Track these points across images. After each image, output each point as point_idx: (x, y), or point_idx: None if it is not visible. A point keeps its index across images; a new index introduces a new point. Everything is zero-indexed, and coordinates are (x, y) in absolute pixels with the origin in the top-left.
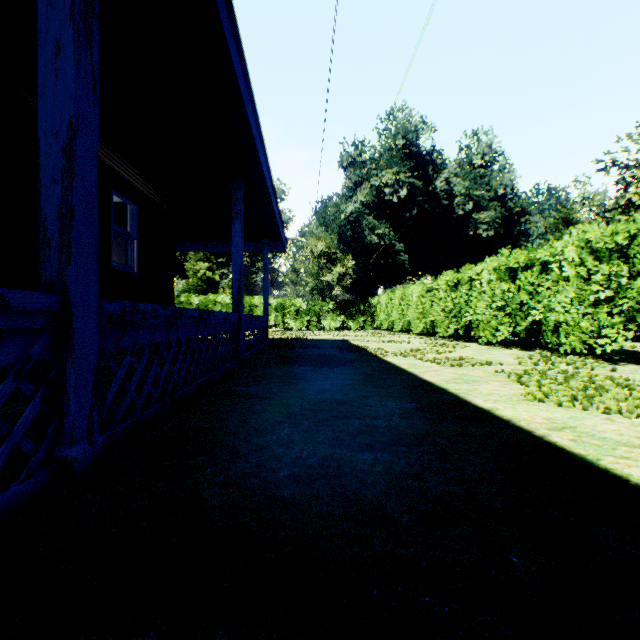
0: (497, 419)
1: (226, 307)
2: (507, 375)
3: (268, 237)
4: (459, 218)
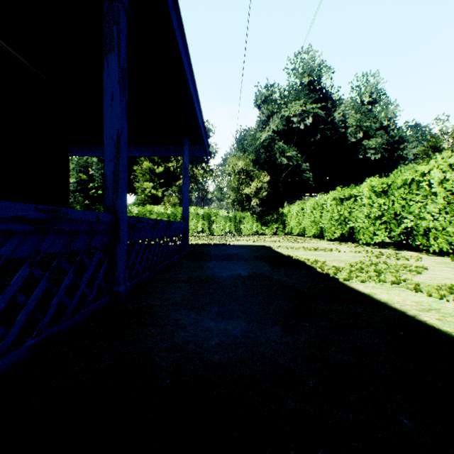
0: None
1: (161, 216)
2: None
3: (188, 137)
4: (350, 145)
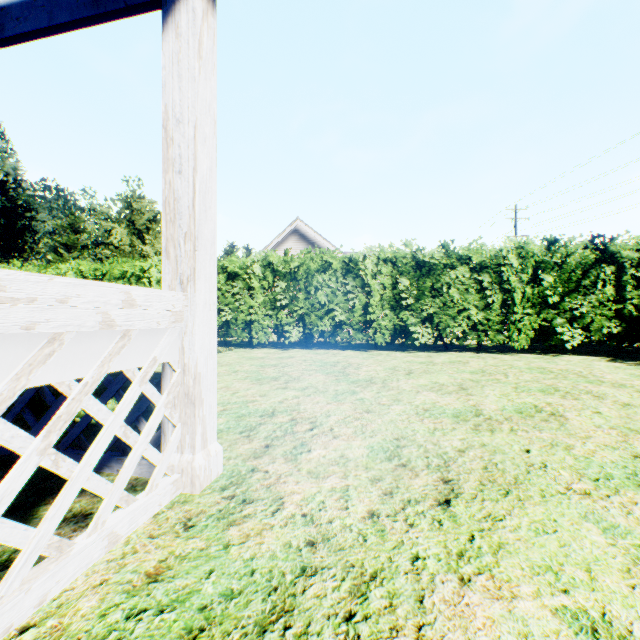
0: None
1: None
2: None
3: None
4: None
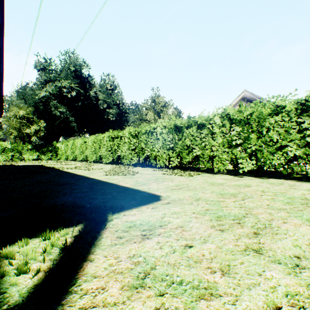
0: (94, 179)
1: None
2: (104, 171)
3: None
4: (101, 110)
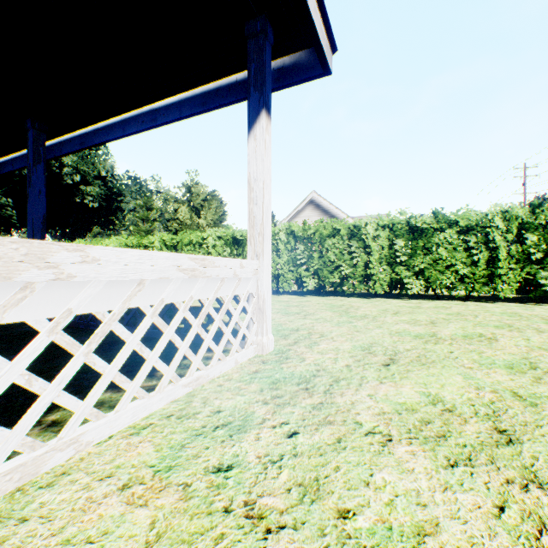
0: None
1: None
2: None
3: None
4: (68, 185)
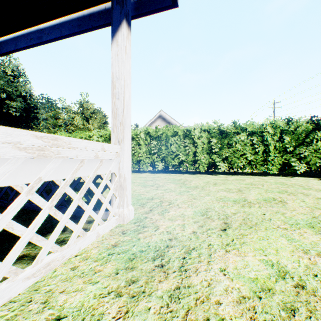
0: None
1: None
2: None
3: None
4: None
